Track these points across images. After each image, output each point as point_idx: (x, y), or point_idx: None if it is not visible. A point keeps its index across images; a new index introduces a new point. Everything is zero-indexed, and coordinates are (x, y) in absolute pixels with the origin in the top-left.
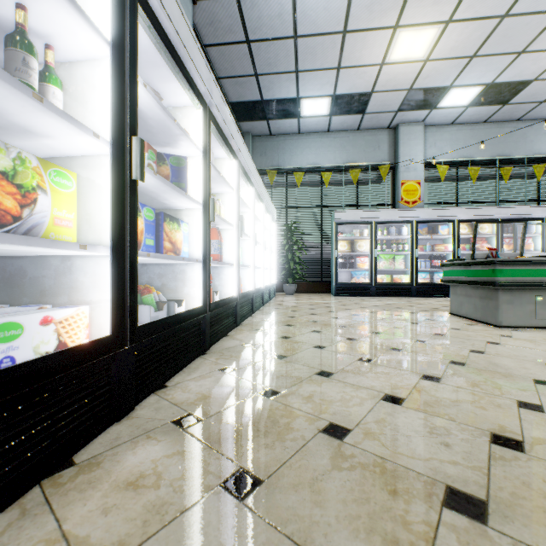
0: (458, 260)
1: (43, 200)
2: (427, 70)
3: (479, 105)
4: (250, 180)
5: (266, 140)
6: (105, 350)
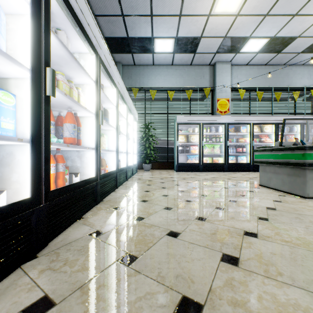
0: (267, 147)
1: None
2: (237, 23)
3: (264, 52)
4: (113, 81)
5: (131, 68)
6: None
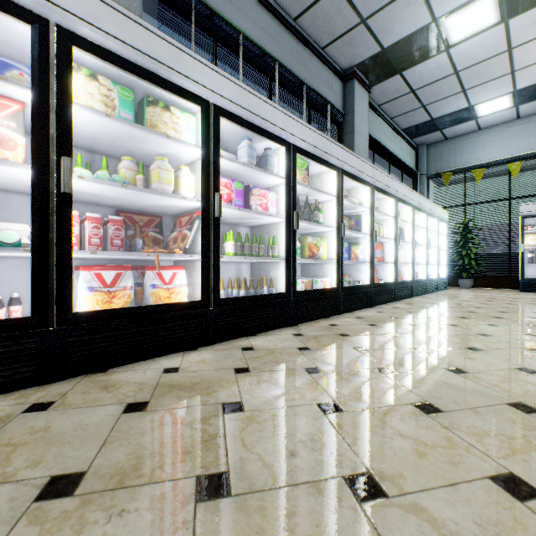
0: None
1: (320, 249)
2: None
3: None
4: (408, 204)
5: (441, 145)
6: (334, 291)
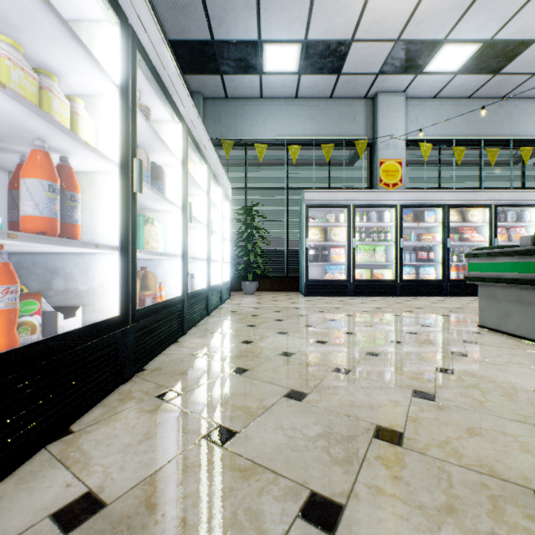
0: (501, 247)
1: None
2: (423, 10)
3: (468, 72)
4: (174, 104)
5: (221, 104)
6: None
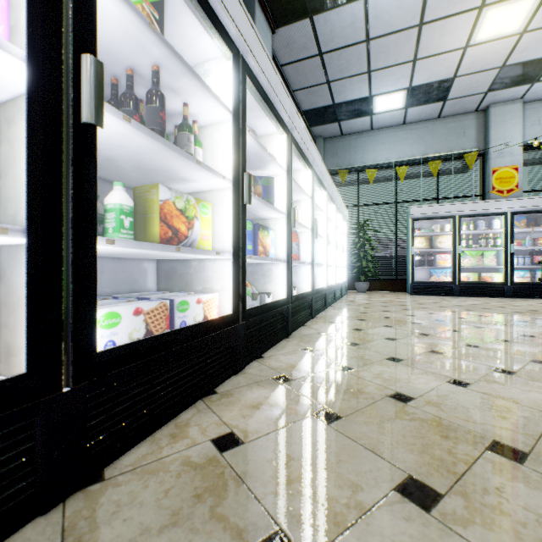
0: None
1: (197, 224)
2: (525, 42)
3: None
4: (323, 185)
5: (337, 141)
6: (229, 323)
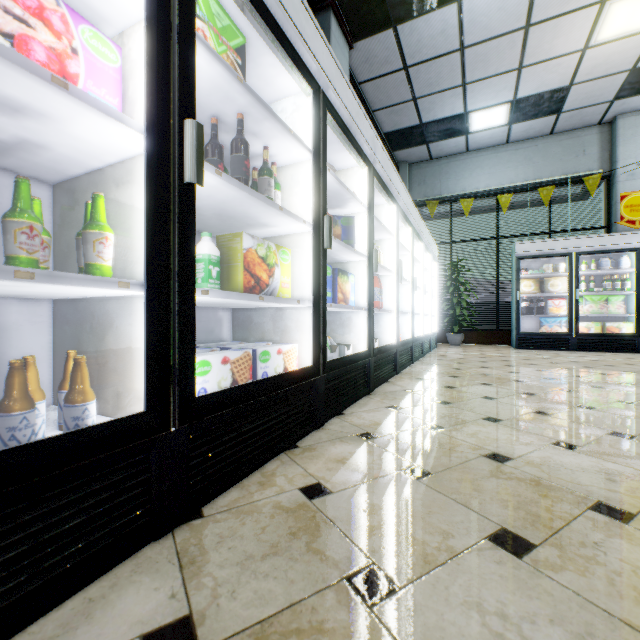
0: None
1: (277, 272)
2: None
3: None
4: (409, 221)
5: (425, 166)
6: (310, 375)
